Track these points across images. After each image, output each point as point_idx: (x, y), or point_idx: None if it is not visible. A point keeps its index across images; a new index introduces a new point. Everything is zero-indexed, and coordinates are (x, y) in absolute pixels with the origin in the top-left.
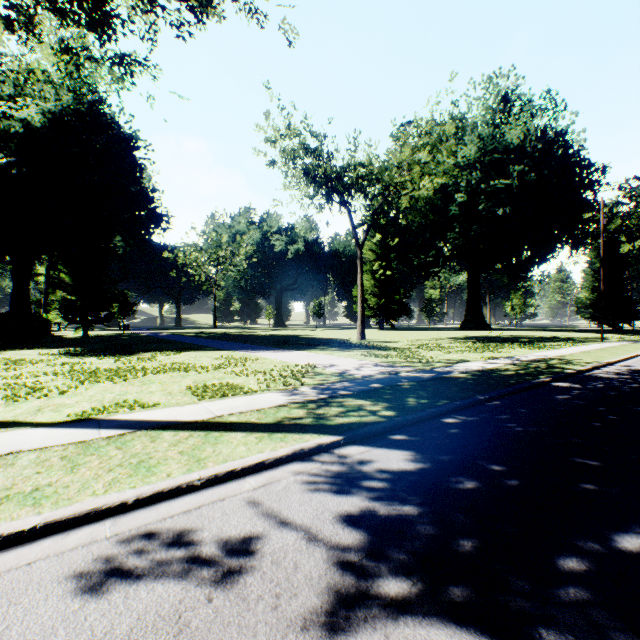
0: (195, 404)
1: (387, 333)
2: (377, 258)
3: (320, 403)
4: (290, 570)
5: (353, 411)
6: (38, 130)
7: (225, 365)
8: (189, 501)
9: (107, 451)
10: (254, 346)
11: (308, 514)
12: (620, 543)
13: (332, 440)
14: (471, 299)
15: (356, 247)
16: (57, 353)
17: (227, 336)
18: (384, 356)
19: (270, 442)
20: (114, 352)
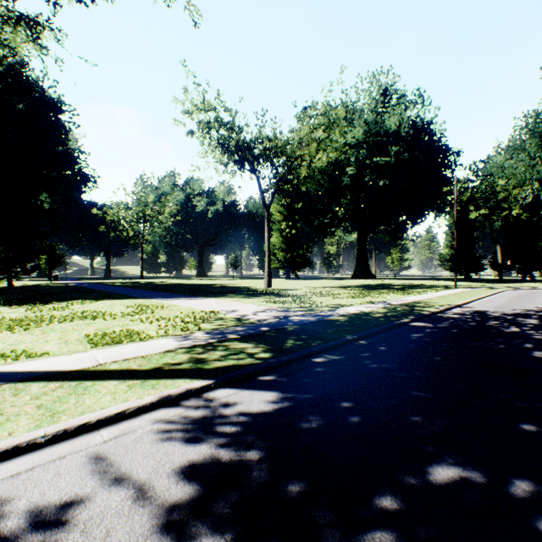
0: (83, 352)
1: (292, 282)
2: (284, 219)
3: (207, 347)
4: (98, 541)
5: (234, 354)
6: None
7: (135, 312)
8: (24, 462)
9: None
10: (171, 294)
11: (148, 468)
12: (432, 476)
13: (202, 385)
14: (360, 254)
15: (264, 209)
16: None
17: (150, 285)
18: (282, 302)
19: (140, 390)
20: (30, 301)
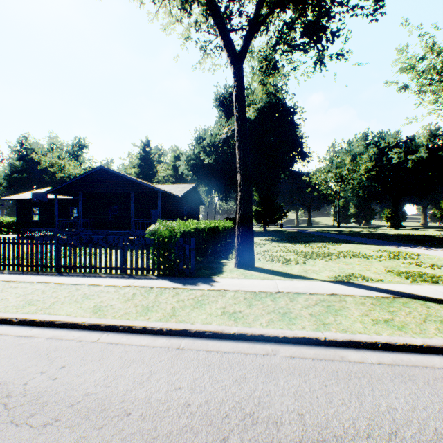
0: (419, 285)
1: None
2: None
3: None
4: None
5: None
6: (252, 121)
7: (393, 257)
8: None
9: (398, 307)
10: (396, 243)
11: None
12: None
13: None
14: None
15: None
16: (266, 240)
17: (357, 234)
18: None
19: None
20: (295, 241)
